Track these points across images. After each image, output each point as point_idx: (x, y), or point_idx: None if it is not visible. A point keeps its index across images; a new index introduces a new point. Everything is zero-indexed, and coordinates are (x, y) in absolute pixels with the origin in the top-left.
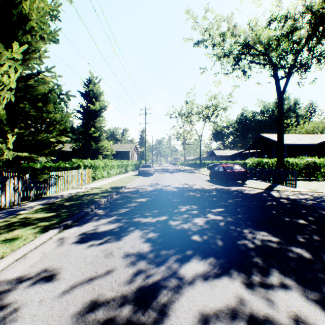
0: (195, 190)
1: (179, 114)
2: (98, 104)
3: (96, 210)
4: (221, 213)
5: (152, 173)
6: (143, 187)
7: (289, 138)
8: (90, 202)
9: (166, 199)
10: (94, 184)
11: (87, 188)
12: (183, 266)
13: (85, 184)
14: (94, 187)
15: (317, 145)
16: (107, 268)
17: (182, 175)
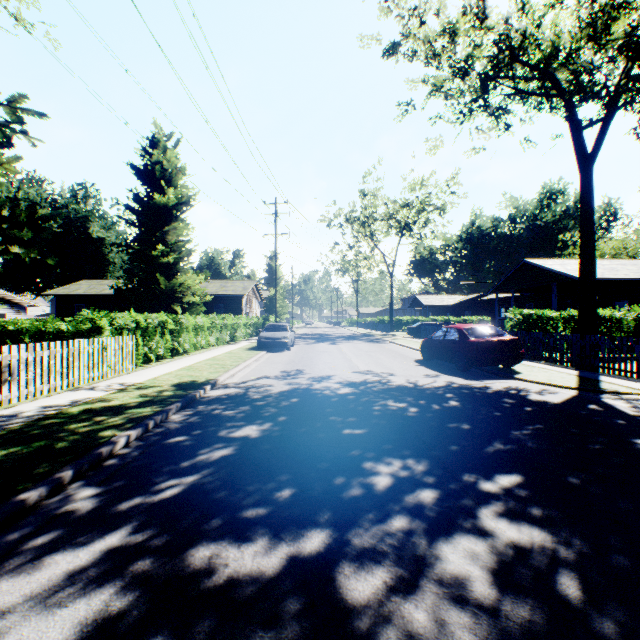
0: (398, 393)
1: (346, 220)
2: (173, 194)
3: (71, 491)
4: (526, 500)
5: (288, 345)
6: (264, 383)
7: None
8: (73, 447)
9: (322, 429)
10: (138, 374)
11: (109, 388)
12: None
13: (115, 373)
14: (132, 383)
15: None
16: None
17: (356, 349)
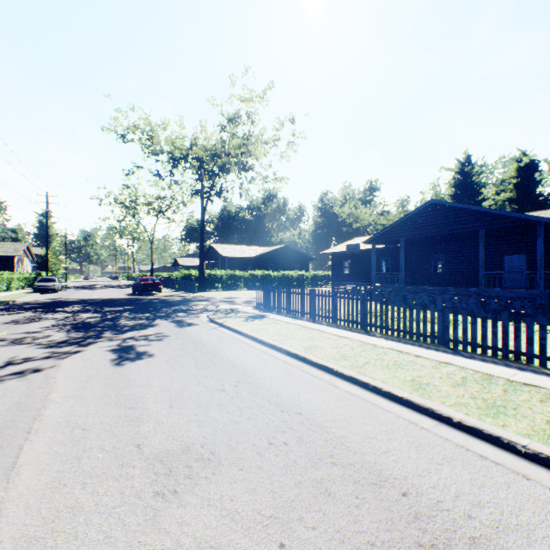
0: (98, 299)
1: (116, 201)
2: None
3: None
4: (99, 305)
5: (57, 290)
6: (40, 301)
7: (234, 251)
8: None
9: (62, 304)
10: None
11: None
12: (54, 314)
13: None
14: None
15: (255, 259)
16: (16, 316)
17: (104, 291)
